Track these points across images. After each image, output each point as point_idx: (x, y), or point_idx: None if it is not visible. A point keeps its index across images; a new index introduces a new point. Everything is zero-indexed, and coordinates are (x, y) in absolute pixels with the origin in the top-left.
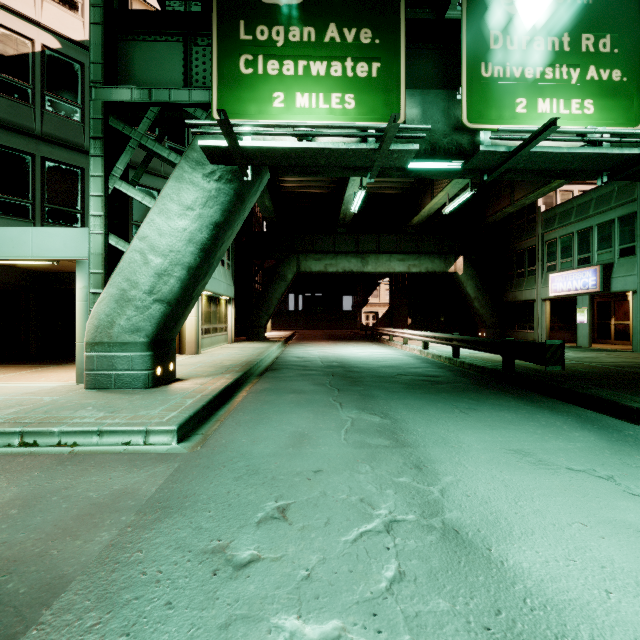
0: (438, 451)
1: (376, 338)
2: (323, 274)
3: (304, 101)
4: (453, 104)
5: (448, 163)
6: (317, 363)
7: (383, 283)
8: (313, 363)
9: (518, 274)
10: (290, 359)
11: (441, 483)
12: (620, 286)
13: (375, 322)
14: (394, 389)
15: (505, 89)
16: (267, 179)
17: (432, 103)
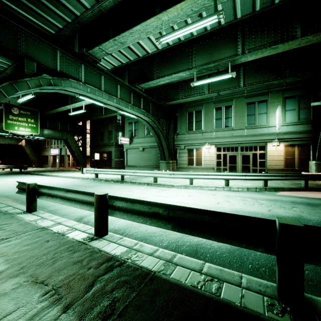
0: None
1: None
2: None
3: None
4: (2, 124)
5: (2, 133)
6: None
7: None
8: None
9: (45, 147)
10: None
11: None
12: (63, 154)
13: None
14: None
15: (13, 125)
16: None
17: None
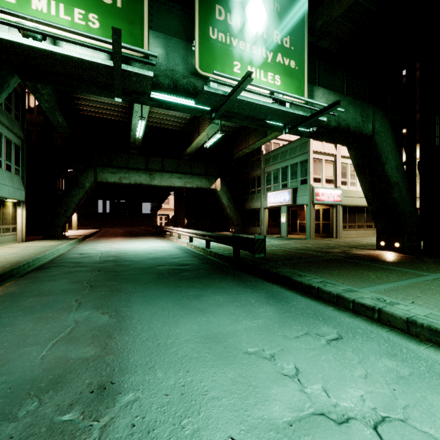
0: (140, 355)
1: (162, 234)
2: (126, 185)
3: (41, 5)
4: (191, 54)
5: (189, 100)
6: (94, 259)
7: (172, 194)
8: (90, 259)
9: (252, 192)
10: (71, 256)
11: (113, 410)
12: (301, 201)
13: (167, 222)
14: (145, 281)
15: (226, 52)
16: (16, 82)
17: (174, 48)
